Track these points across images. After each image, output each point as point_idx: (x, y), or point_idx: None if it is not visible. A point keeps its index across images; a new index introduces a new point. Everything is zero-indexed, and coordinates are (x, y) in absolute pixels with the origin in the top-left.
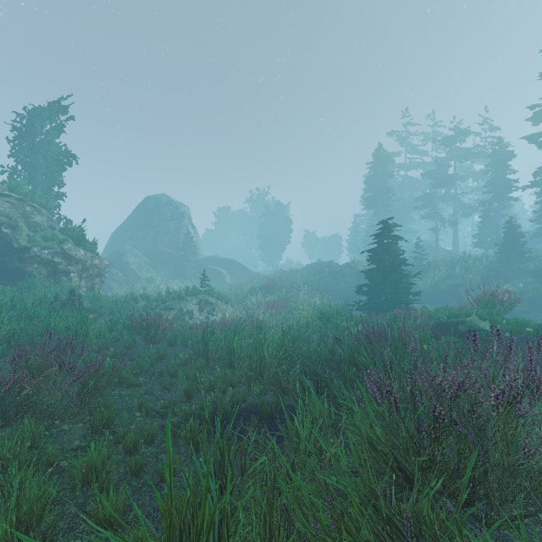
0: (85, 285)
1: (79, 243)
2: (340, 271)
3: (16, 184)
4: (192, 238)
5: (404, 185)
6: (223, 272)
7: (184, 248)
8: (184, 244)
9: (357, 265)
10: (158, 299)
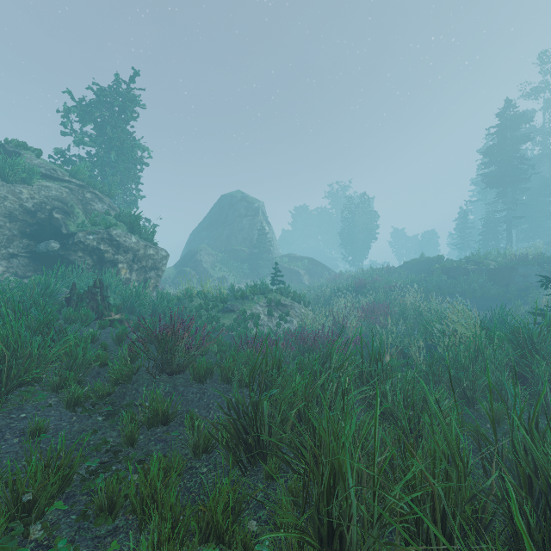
0: (137, 279)
1: (132, 229)
2: (458, 267)
3: (77, 169)
4: (266, 234)
5: (540, 156)
6: (300, 271)
7: (257, 245)
8: (257, 241)
9: (484, 259)
10: (219, 298)
